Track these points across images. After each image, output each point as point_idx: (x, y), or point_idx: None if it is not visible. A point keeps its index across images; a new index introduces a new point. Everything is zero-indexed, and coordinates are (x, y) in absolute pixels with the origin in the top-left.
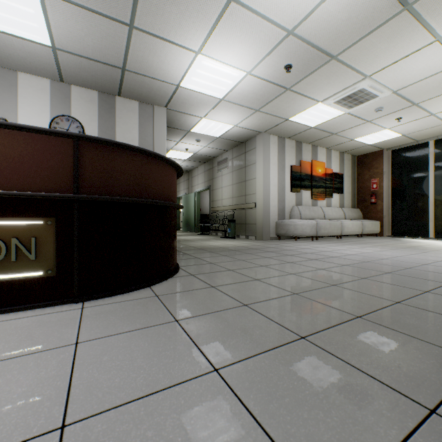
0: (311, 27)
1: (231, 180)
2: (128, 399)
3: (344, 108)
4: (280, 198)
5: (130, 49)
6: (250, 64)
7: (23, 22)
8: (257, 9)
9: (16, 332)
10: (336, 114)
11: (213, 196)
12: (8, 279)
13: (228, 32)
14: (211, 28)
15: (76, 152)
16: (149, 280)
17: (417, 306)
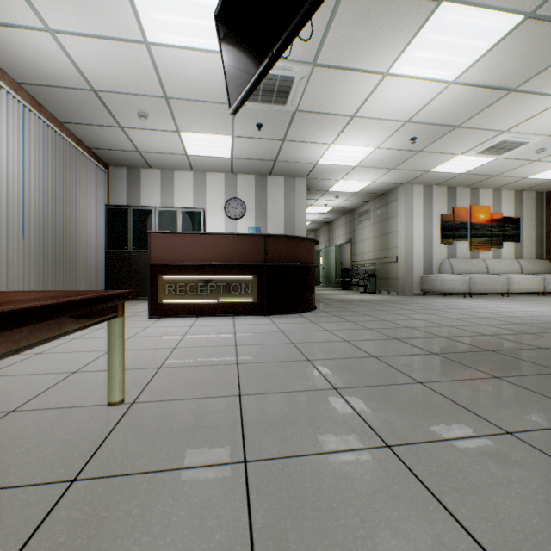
0: (424, 116)
1: (373, 233)
2: (298, 331)
3: (491, 155)
4: (426, 251)
5: (281, 150)
6: (376, 143)
7: (219, 150)
8: (374, 117)
9: (250, 320)
10: (486, 160)
11: (354, 249)
12: (240, 301)
13: (354, 131)
14: (340, 131)
15: (265, 243)
16: (298, 310)
17: (458, 327)
